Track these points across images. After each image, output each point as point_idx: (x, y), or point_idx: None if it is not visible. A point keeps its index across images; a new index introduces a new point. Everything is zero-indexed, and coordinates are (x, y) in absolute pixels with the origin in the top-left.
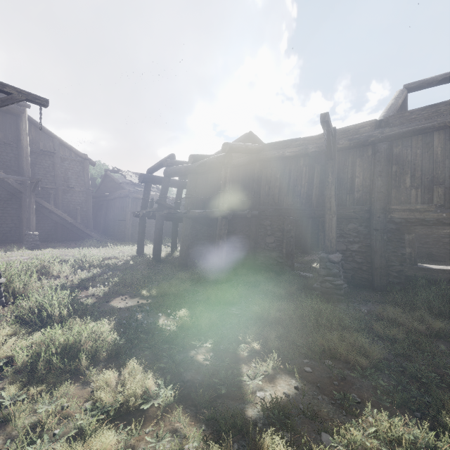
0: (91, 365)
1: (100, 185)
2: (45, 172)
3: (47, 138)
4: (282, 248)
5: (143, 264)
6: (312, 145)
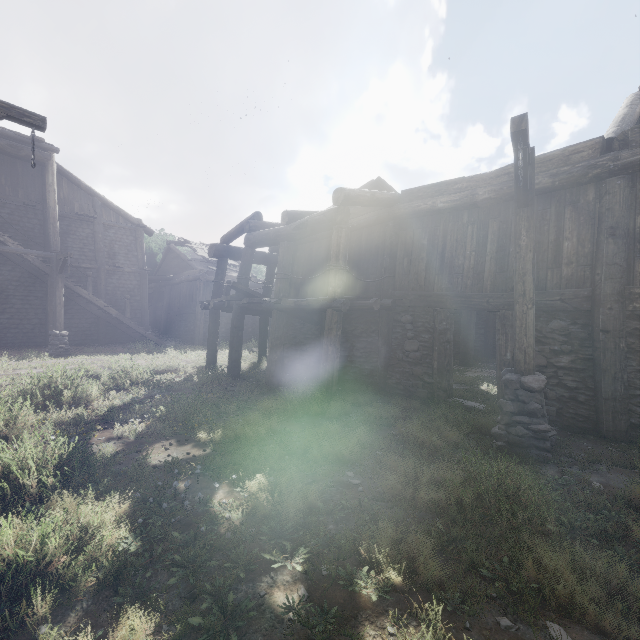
0: (60, 609)
1: (161, 264)
2: (82, 245)
3: (85, 196)
4: (431, 360)
5: (212, 381)
6: (484, 189)
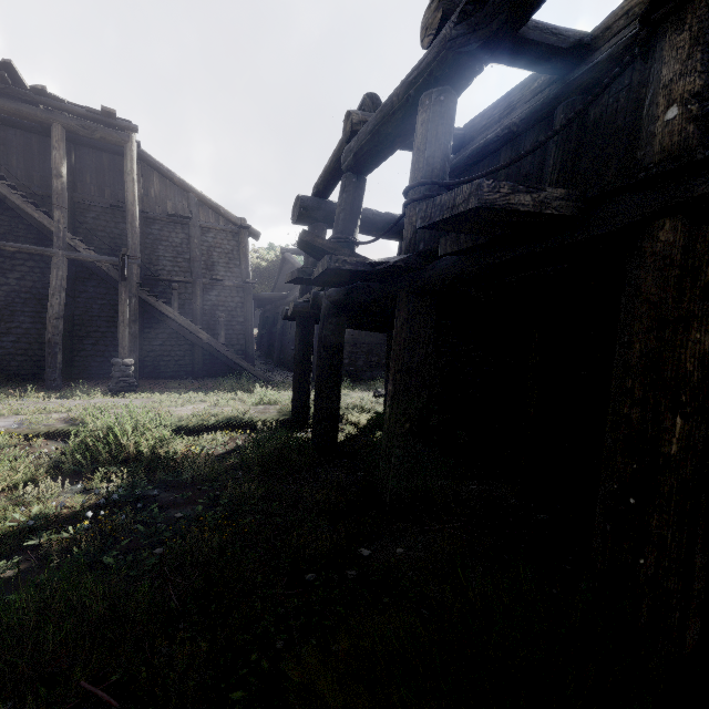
0: None
1: (276, 280)
2: (175, 254)
3: (179, 193)
4: None
5: (267, 465)
6: None
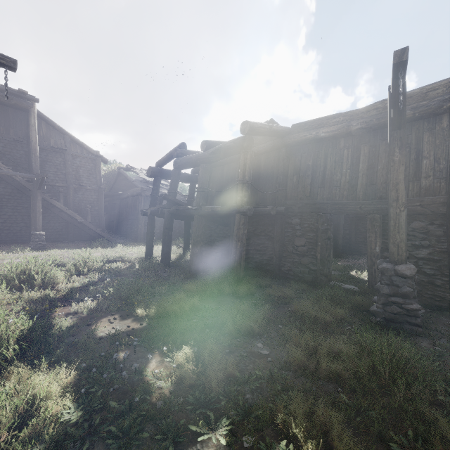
0: None
1: (113, 184)
2: (56, 170)
3: (58, 134)
4: (315, 252)
5: (149, 268)
6: (357, 121)
